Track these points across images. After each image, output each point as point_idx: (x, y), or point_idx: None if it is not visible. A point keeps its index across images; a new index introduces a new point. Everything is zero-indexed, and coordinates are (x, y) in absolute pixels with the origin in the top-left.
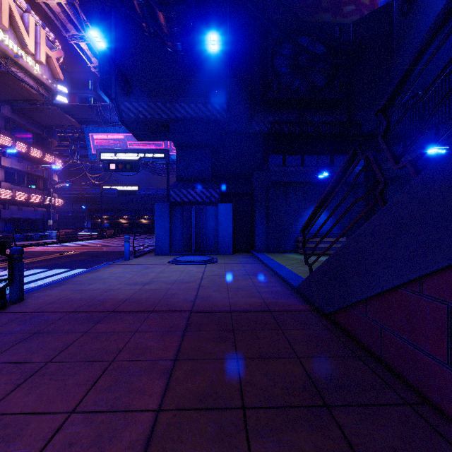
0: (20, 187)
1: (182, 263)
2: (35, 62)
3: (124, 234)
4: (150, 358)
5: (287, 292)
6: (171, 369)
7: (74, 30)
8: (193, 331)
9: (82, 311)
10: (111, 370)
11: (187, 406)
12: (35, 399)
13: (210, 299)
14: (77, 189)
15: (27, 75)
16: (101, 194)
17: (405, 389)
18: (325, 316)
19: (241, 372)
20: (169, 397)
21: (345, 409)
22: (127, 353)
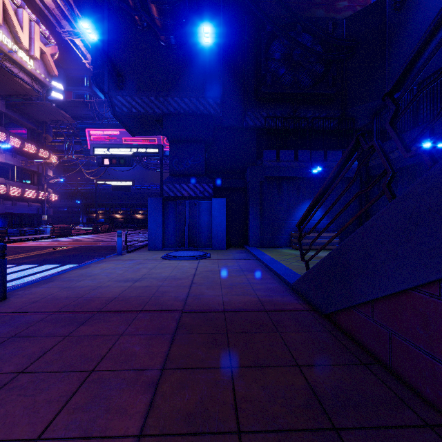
0: (14, 182)
1: (175, 259)
2: (29, 58)
3: (119, 229)
4: (135, 367)
5: (283, 289)
6: (158, 381)
7: (69, 26)
8: (184, 334)
9: (66, 311)
10: (89, 382)
11: (173, 430)
12: None
13: (202, 297)
14: (72, 185)
15: (21, 71)
16: (96, 189)
17: (422, 406)
18: (324, 316)
19: (235, 384)
20: (152, 418)
21: (357, 433)
22: (110, 361)
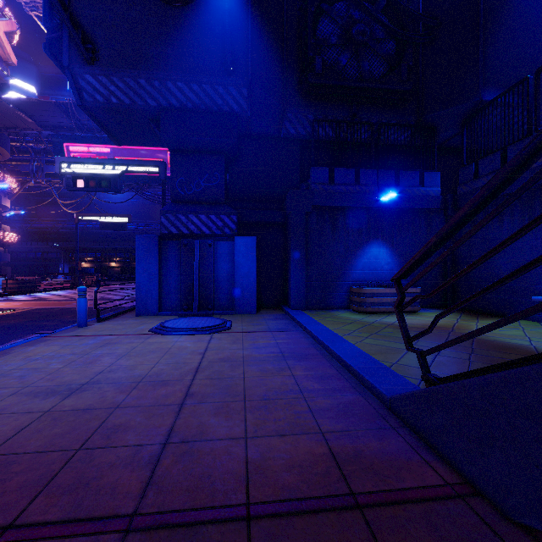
0: None
1: (172, 333)
2: None
3: (113, 282)
4: None
5: (371, 408)
6: None
7: None
8: None
9: None
10: None
11: None
12: None
13: (199, 449)
14: (49, 222)
15: None
16: (76, 227)
17: None
18: (520, 529)
19: None
20: None
21: None
22: None
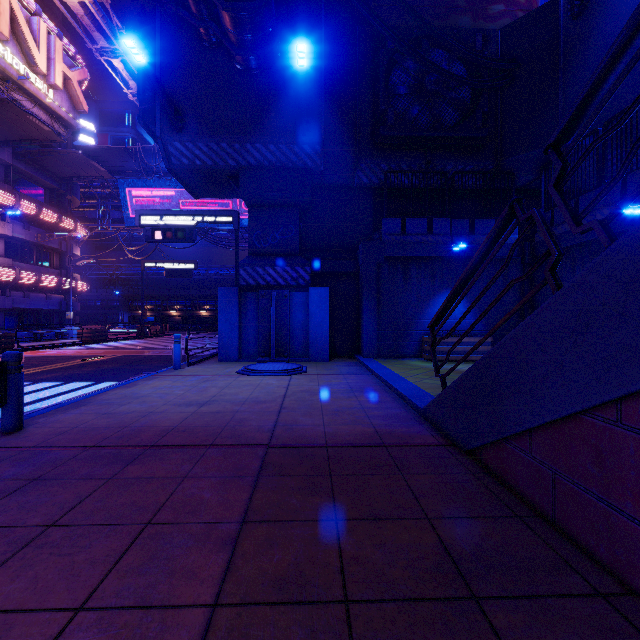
0: (26, 265)
1: (257, 374)
2: (48, 86)
3: (175, 332)
4: (205, 519)
5: (409, 416)
6: (237, 537)
7: (104, 40)
8: (271, 477)
9: (107, 445)
10: (144, 538)
11: (259, 598)
12: (25, 586)
13: (296, 428)
14: (108, 268)
15: (36, 105)
16: (142, 275)
17: (593, 570)
18: (466, 453)
19: (342, 542)
20: (231, 584)
21: (504, 603)
22: (170, 511)
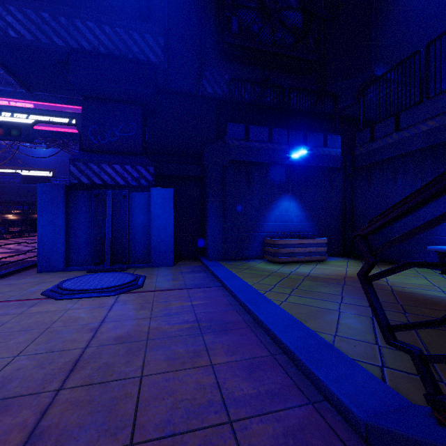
0: None
1: (67, 297)
2: None
3: None
4: None
5: (337, 441)
6: None
7: None
8: None
9: None
10: None
11: None
12: None
13: None
14: None
15: None
16: None
17: None
18: None
19: None
20: None
21: None
22: None
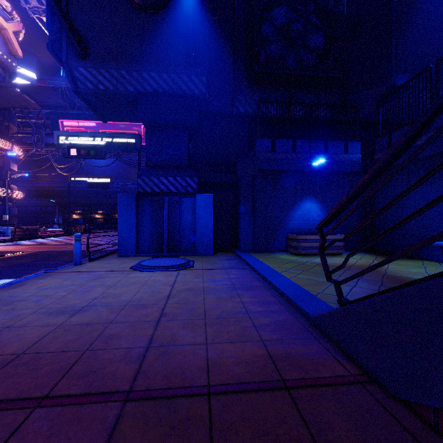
0: None
1: (147, 270)
2: None
3: (98, 230)
4: None
5: (299, 324)
6: None
7: (35, 1)
8: None
9: None
10: None
11: None
12: None
13: (172, 351)
14: (46, 182)
15: None
16: (69, 186)
17: None
18: (399, 402)
19: None
20: None
21: None
22: None
